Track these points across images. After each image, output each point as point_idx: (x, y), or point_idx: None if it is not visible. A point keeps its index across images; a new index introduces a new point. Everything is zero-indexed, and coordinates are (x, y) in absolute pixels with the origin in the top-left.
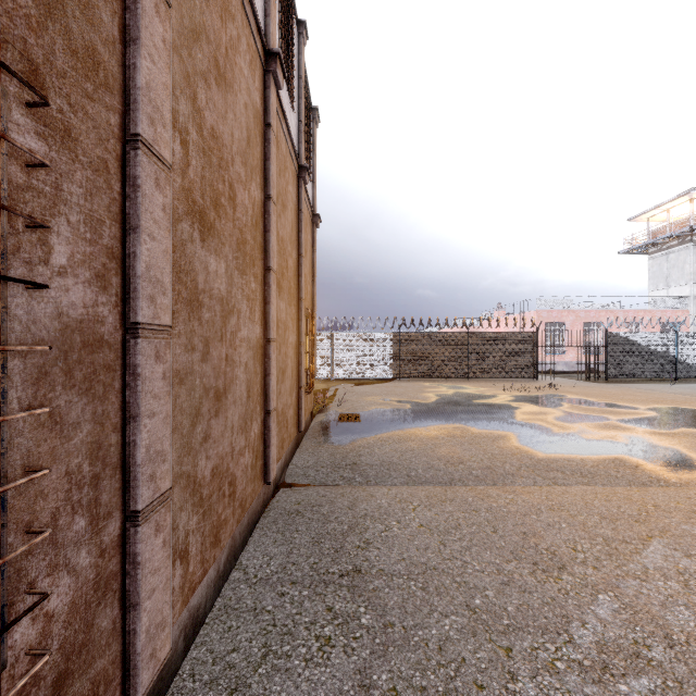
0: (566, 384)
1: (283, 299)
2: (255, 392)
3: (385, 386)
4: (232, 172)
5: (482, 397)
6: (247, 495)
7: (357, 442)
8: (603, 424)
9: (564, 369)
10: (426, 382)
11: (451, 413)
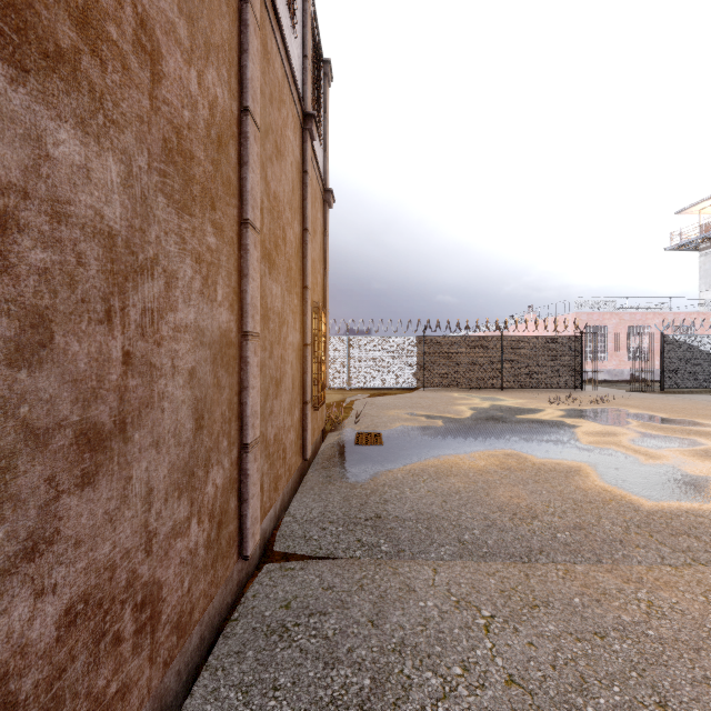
0: (617, 395)
1: (277, 281)
2: (215, 417)
3: (409, 397)
4: (147, 0)
5: (525, 411)
6: (195, 599)
7: (380, 476)
8: (700, 451)
9: (607, 377)
10: (455, 392)
11: (496, 433)
